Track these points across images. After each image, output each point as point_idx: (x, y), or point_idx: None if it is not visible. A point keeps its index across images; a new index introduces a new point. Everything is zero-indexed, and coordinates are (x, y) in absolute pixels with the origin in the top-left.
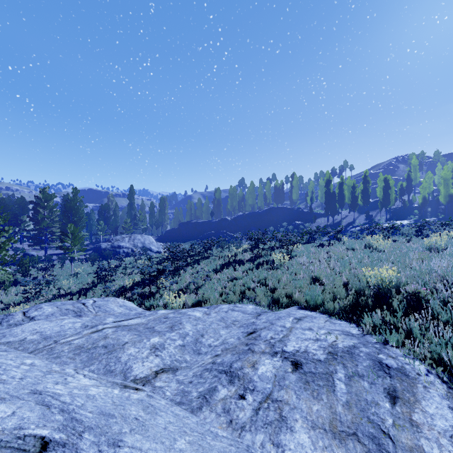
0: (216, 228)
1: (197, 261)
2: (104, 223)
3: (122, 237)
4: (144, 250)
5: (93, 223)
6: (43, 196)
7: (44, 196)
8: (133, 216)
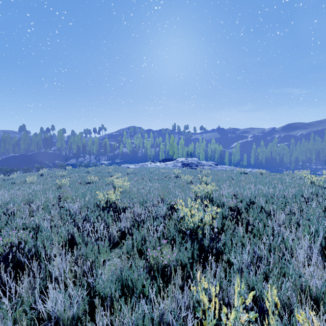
0: None
1: None
2: None
3: None
4: None
5: None
6: None
7: None
8: None
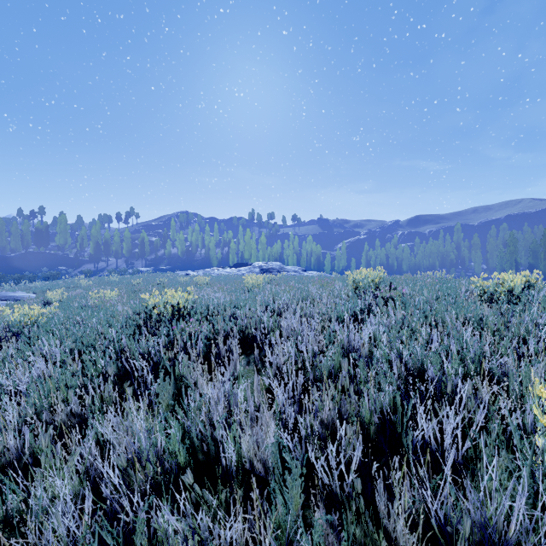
0: None
1: None
2: None
3: None
4: None
5: None
6: None
7: None
8: None
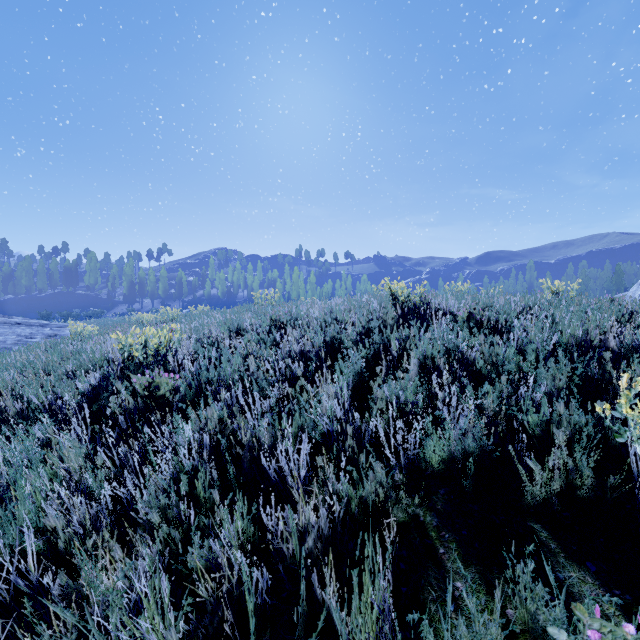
0: None
1: None
2: None
3: None
4: None
5: None
6: None
7: None
8: None
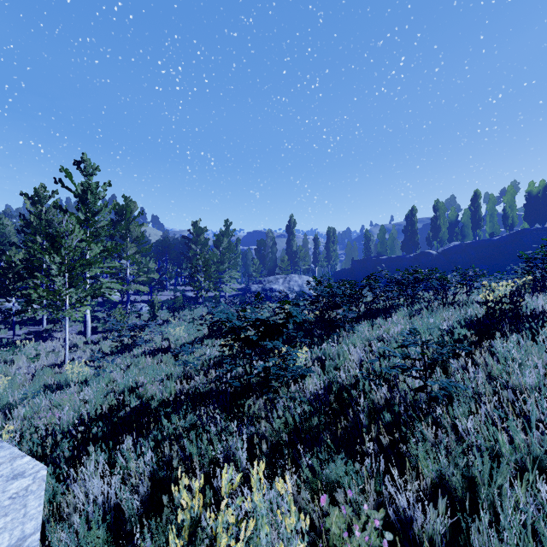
0: (410, 268)
1: (381, 312)
2: (260, 262)
3: (275, 278)
4: (301, 296)
5: (250, 263)
6: (194, 230)
7: (195, 229)
8: (293, 254)
